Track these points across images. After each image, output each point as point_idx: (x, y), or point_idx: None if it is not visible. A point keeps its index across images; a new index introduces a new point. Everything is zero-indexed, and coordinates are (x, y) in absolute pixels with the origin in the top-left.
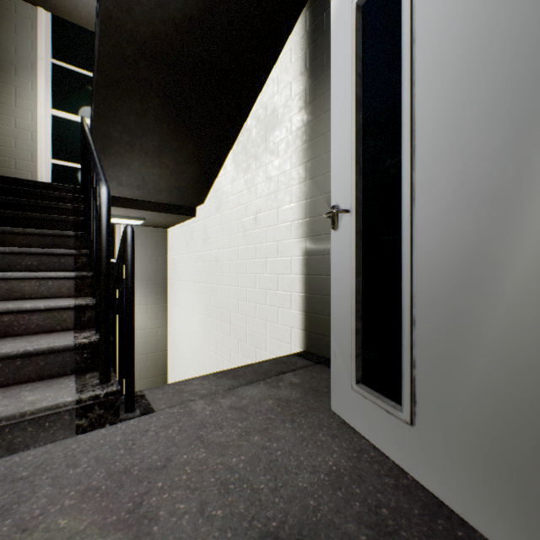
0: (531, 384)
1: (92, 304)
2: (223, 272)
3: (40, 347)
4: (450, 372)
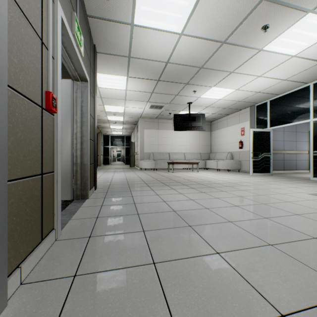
0: (61, 174)
1: None
2: None
3: None
4: None
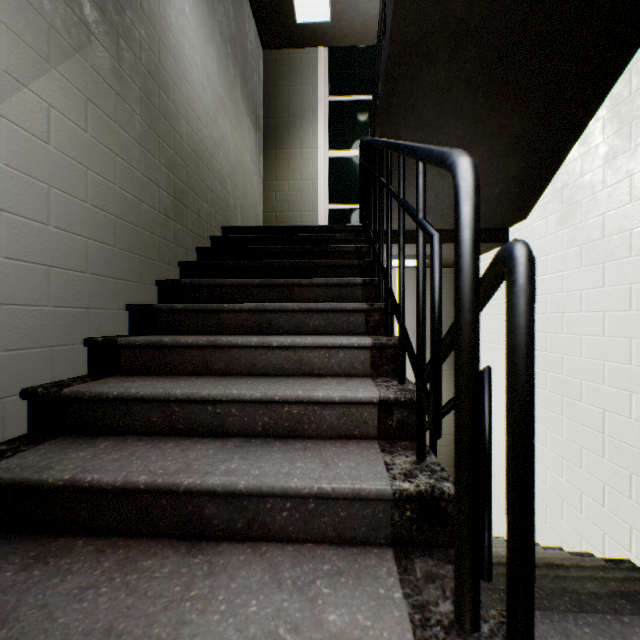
0: None
1: (403, 399)
2: (578, 334)
3: (339, 486)
4: None
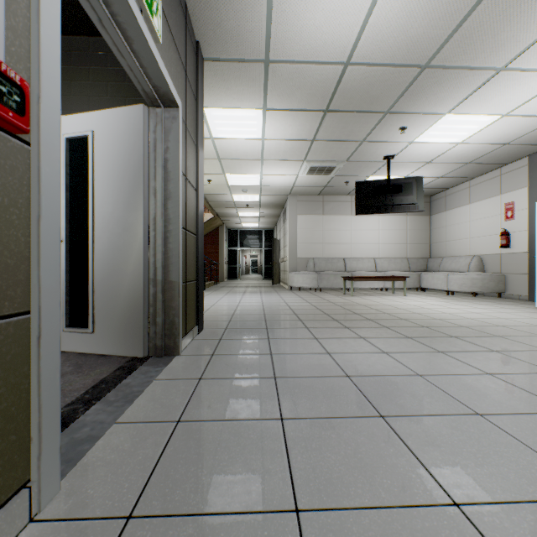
0: (126, 303)
1: None
2: None
3: None
4: (107, 307)
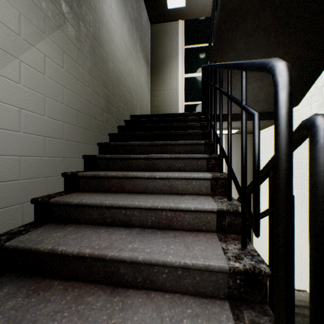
0: None
1: (231, 210)
2: None
3: (196, 262)
4: None
